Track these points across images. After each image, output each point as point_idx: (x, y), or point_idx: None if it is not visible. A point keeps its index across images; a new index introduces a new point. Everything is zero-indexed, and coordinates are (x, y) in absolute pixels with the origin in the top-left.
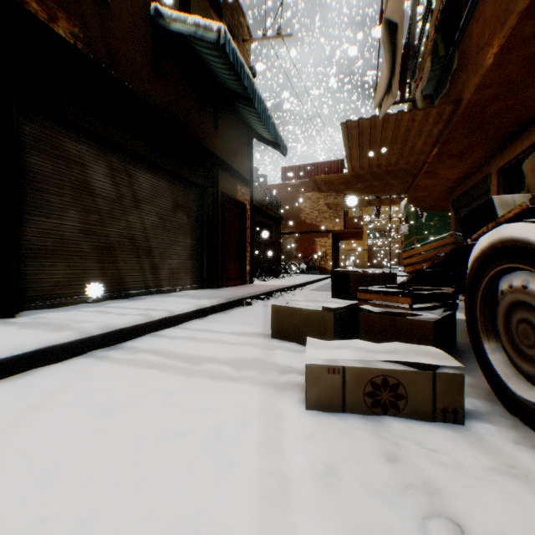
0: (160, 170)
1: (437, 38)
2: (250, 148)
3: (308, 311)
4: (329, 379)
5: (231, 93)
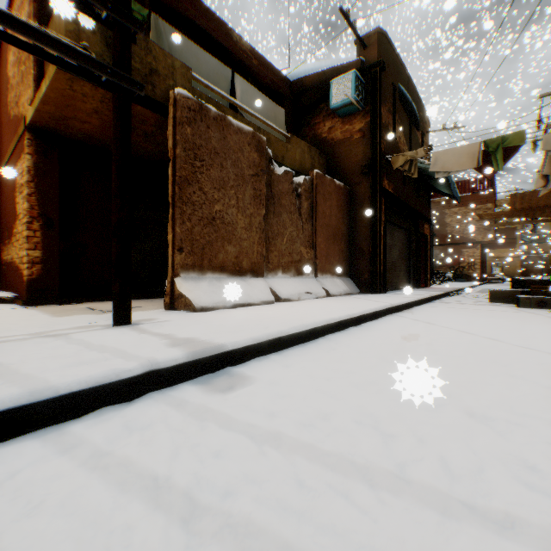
0: (399, 227)
1: None
2: (429, 198)
3: (507, 291)
4: (524, 301)
5: (429, 176)
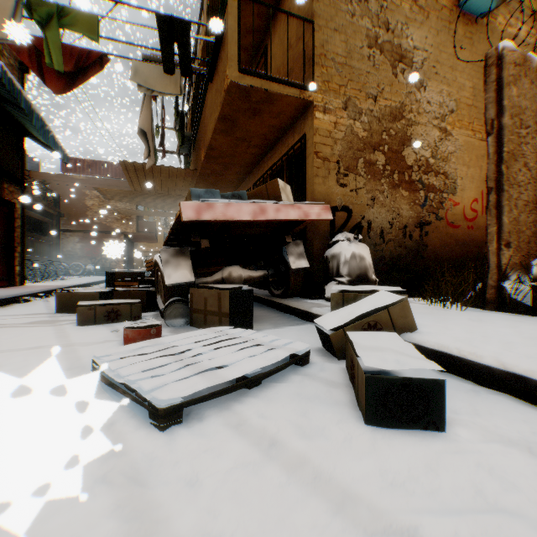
0: None
1: (179, 134)
2: (22, 145)
3: (84, 293)
4: (89, 313)
5: (1, 95)
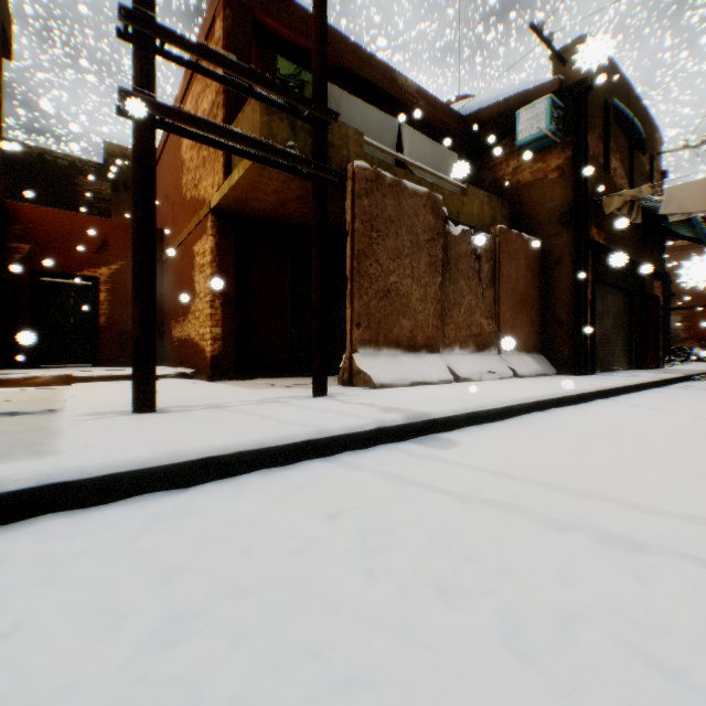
0: (613, 288)
1: None
2: (660, 244)
3: None
4: None
5: (660, 216)
